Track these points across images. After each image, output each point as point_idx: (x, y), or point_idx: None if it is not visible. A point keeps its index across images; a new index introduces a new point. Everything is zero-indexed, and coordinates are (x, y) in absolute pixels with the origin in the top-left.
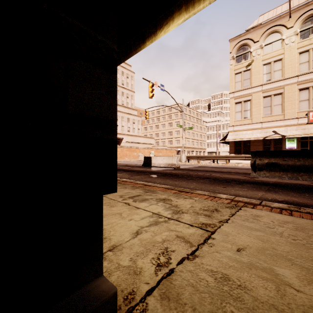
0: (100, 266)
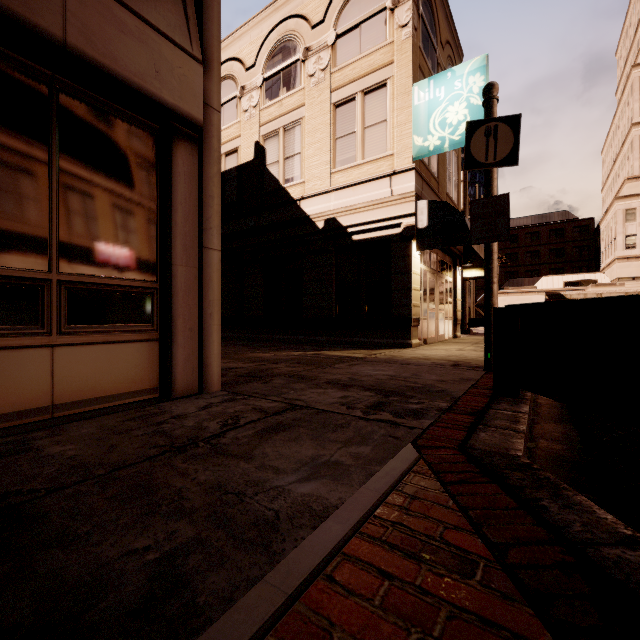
0: (411, 339)
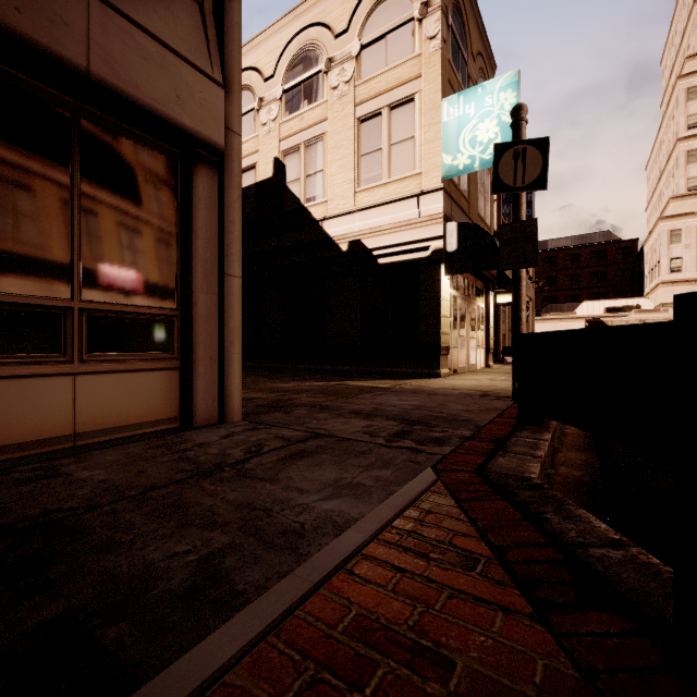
0: (439, 368)
